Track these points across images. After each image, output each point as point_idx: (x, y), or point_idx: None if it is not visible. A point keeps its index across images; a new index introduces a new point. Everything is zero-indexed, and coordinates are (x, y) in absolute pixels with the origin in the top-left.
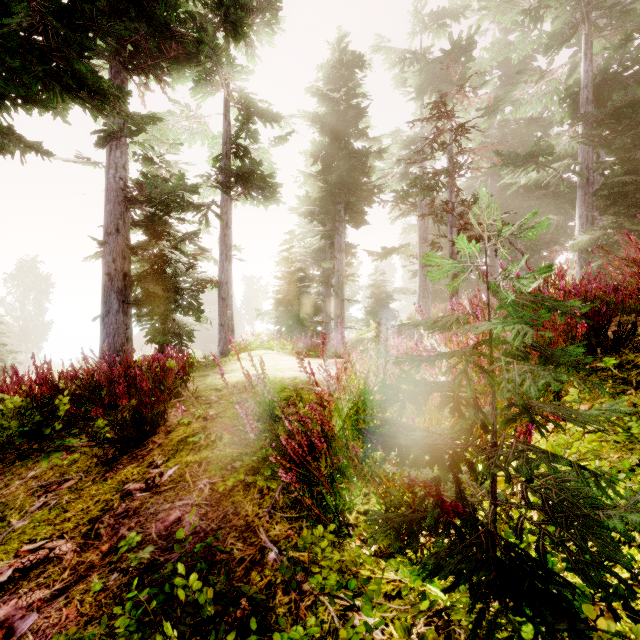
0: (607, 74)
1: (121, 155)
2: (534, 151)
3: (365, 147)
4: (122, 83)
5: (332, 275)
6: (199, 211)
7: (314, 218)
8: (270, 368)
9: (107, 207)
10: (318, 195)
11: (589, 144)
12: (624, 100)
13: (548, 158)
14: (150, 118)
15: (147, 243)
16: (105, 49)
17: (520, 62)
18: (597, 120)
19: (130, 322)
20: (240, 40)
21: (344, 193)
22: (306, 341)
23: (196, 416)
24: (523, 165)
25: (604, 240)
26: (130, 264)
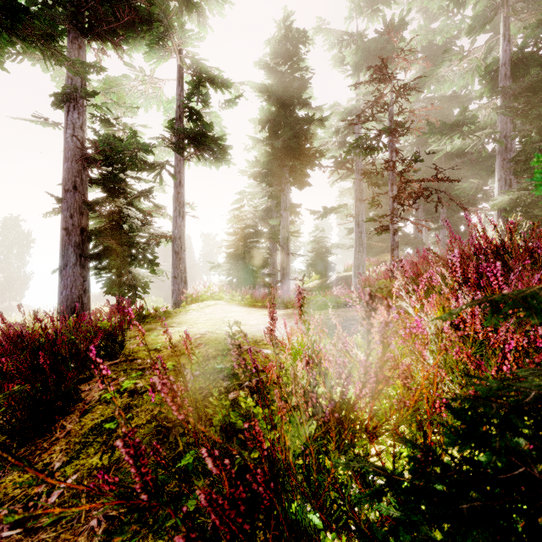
0: (522, 53)
1: (78, 116)
2: (459, 120)
3: (308, 115)
4: (80, 48)
5: (278, 232)
6: (153, 170)
7: (262, 180)
8: (218, 321)
9: (65, 165)
10: (266, 159)
11: (508, 115)
12: (541, 74)
13: (472, 127)
14: (93, 67)
15: (104, 200)
16: (61, 13)
17: (442, 46)
18: (515, 93)
19: (88, 274)
20: (192, 10)
21: (289, 157)
22: (254, 292)
23: (122, 389)
24: (449, 133)
25: (522, 200)
26: (88, 220)
